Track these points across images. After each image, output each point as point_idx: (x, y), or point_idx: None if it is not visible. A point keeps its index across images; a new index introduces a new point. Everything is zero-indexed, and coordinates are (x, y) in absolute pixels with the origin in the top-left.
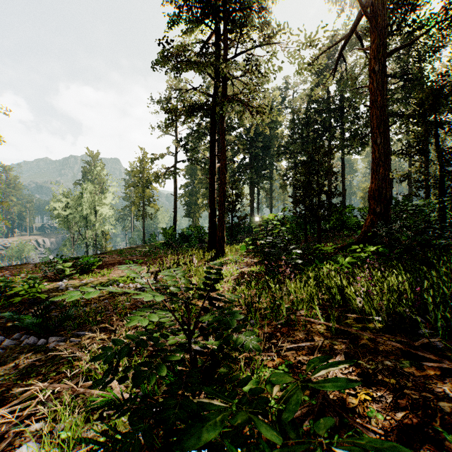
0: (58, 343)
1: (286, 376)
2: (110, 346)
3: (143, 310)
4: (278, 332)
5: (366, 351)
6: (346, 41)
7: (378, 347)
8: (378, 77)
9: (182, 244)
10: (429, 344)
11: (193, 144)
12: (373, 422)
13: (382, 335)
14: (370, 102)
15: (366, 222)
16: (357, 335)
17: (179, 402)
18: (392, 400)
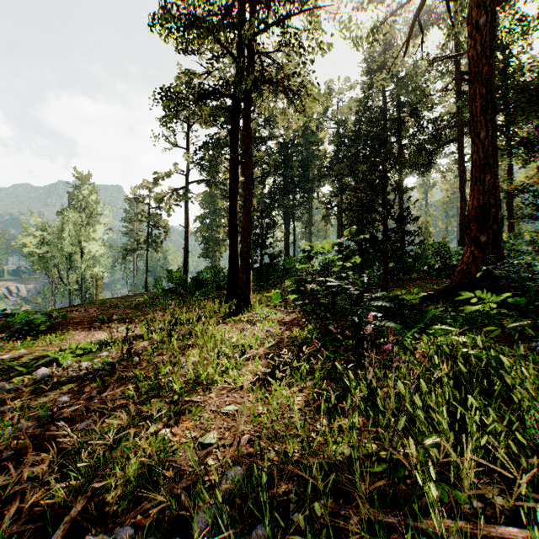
0: None
1: None
2: None
3: None
4: None
5: None
6: None
7: None
8: (483, 36)
9: (194, 291)
10: None
11: (211, 161)
12: None
13: None
14: (470, 75)
15: (463, 258)
16: None
17: None
18: None
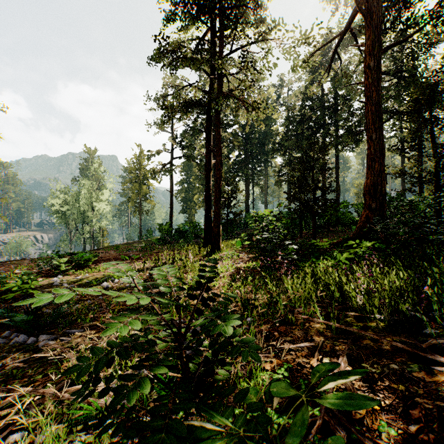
0: (49, 342)
1: (288, 387)
2: (87, 356)
3: (126, 315)
4: (276, 331)
5: (369, 352)
6: (341, 37)
7: (382, 348)
8: (373, 73)
9: (178, 239)
10: (436, 345)
11: (189, 141)
12: (384, 437)
13: (386, 336)
14: (365, 97)
15: (361, 218)
16: (359, 334)
17: (165, 424)
18: (402, 410)
